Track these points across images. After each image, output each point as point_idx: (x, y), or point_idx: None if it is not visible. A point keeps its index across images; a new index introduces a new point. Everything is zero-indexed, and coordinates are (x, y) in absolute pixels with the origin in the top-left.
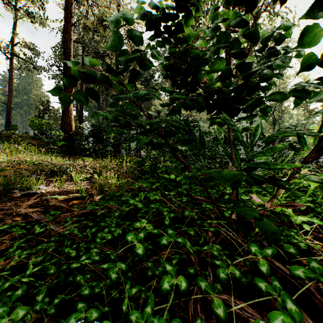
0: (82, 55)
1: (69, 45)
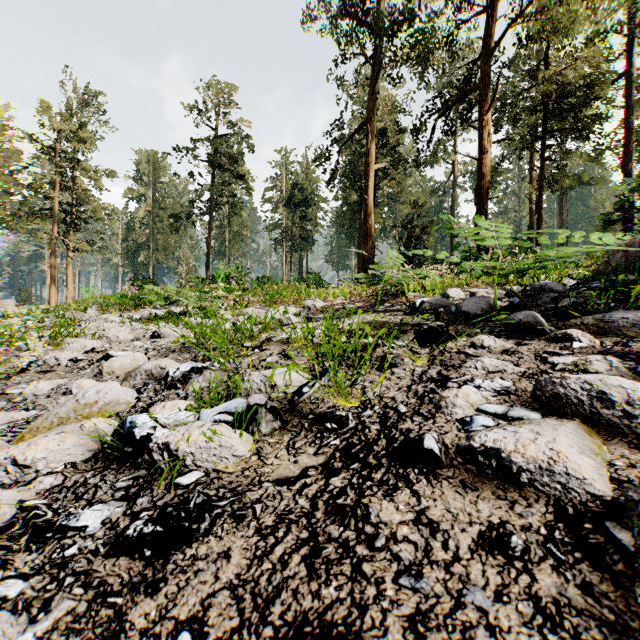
0: None
1: (628, 166)
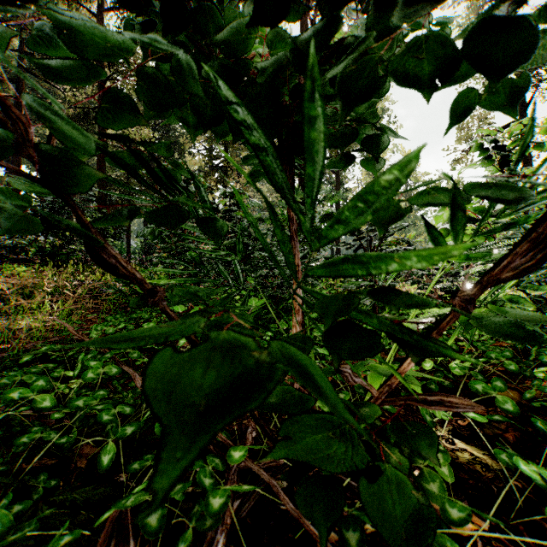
0: (19, 51)
1: None
